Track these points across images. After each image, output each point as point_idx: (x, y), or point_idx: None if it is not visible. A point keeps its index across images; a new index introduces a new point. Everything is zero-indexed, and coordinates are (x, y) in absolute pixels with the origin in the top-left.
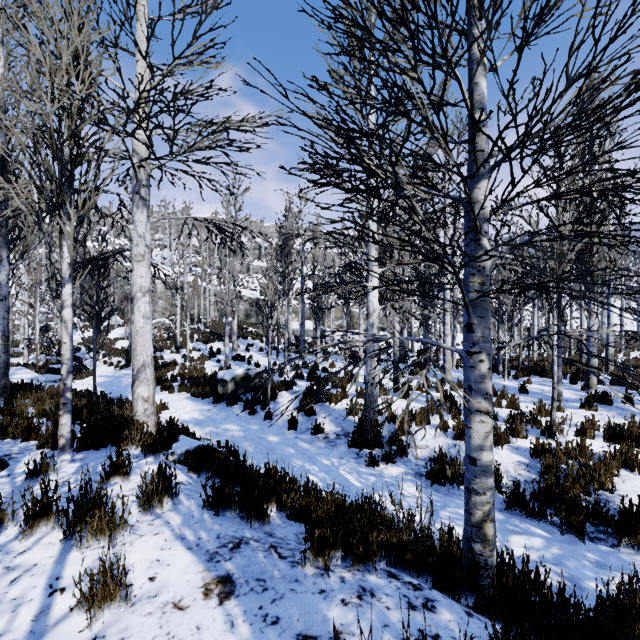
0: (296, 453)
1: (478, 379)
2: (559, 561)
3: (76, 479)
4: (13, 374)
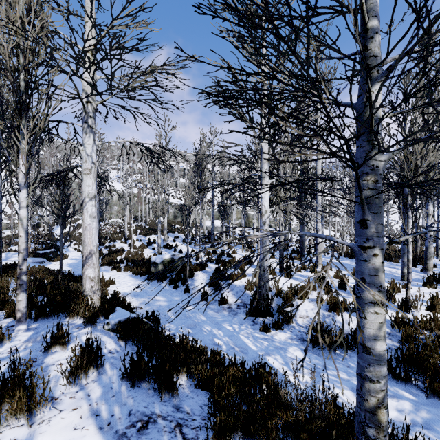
0: (206, 320)
1: (372, 272)
2: (430, 426)
3: (25, 347)
4: (10, 257)
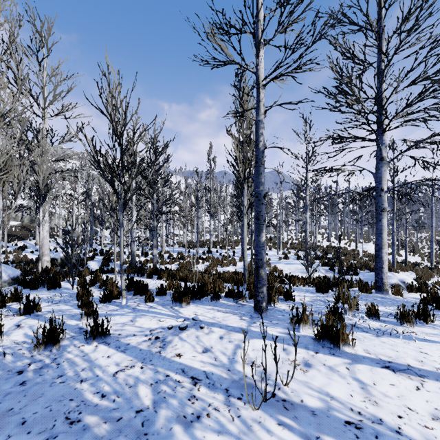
0: None
1: (154, 242)
2: None
3: None
4: None
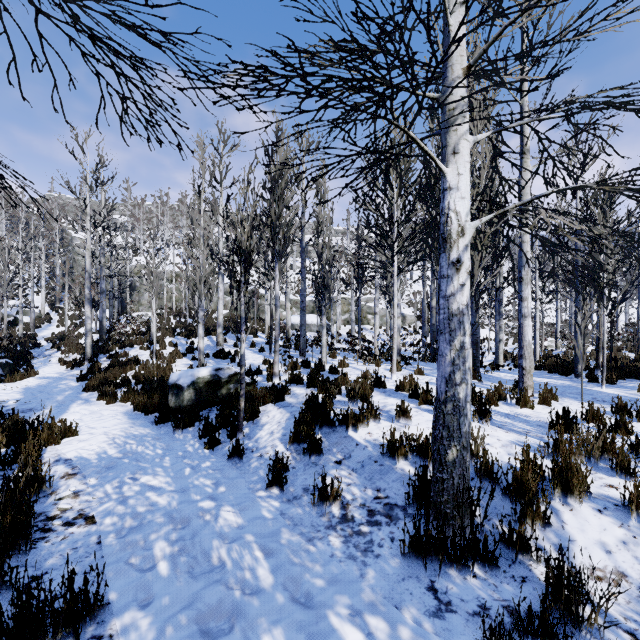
0: (273, 588)
1: None
2: None
3: None
4: None
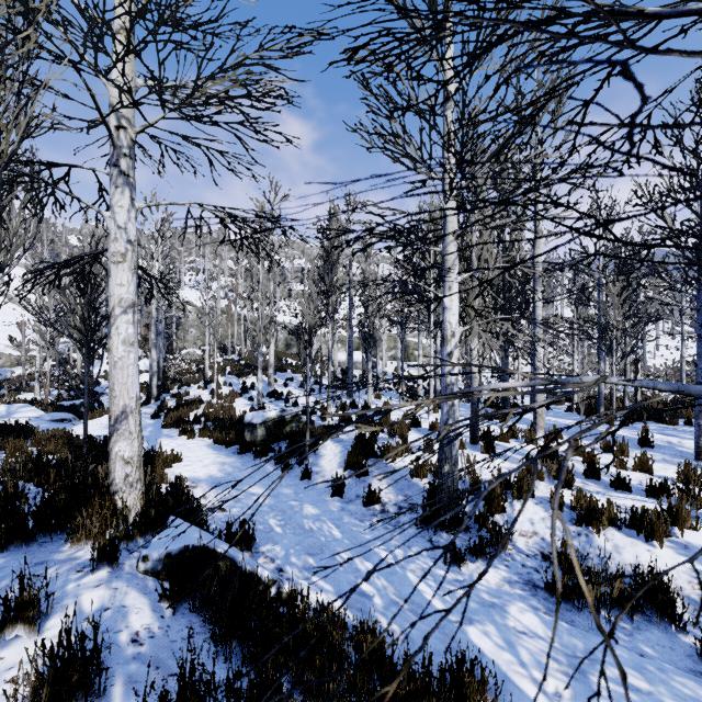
0: (342, 538)
1: None
2: None
3: None
4: (15, 412)
